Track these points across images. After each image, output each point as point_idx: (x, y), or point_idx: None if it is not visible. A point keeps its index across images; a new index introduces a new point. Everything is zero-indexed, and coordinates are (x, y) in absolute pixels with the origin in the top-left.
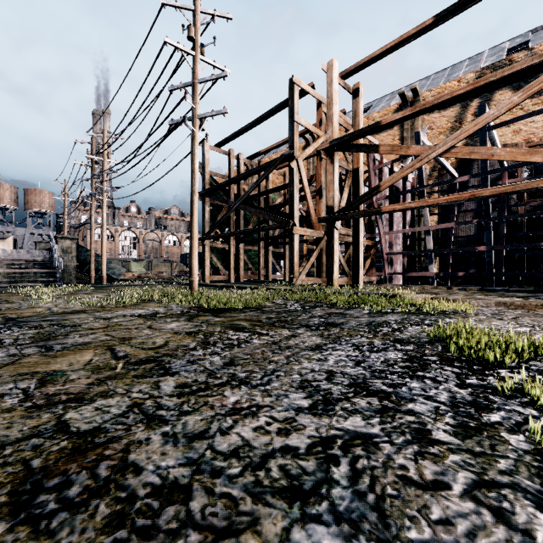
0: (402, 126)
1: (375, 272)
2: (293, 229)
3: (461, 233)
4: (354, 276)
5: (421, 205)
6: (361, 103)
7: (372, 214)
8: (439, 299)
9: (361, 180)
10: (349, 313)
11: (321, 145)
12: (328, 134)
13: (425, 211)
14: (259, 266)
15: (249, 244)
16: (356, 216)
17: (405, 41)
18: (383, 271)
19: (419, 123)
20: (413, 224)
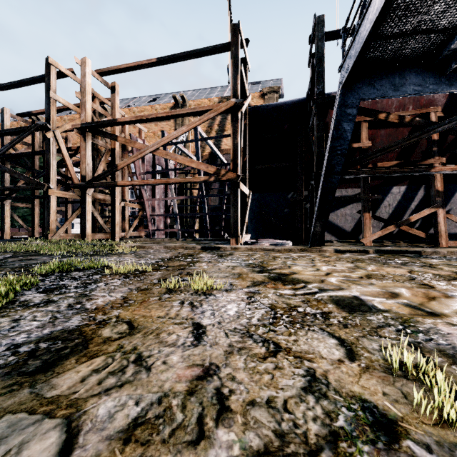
0: (176, 121)
1: (143, 229)
2: (49, 191)
3: (212, 203)
4: (112, 232)
5: (141, 184)
6: (117, 98)
7: (111, 186)
8: (137, 246)
9: (117, 158)
10: (40, 258)
11: (74, 124)
12: (82, 117)
13: (171, 187)
14: (33, 223)
15: (20, 201)
16: (101, 186)
17: (142, 67)
18: (148, 228)
19: (186, 122)
20: (175, 194)
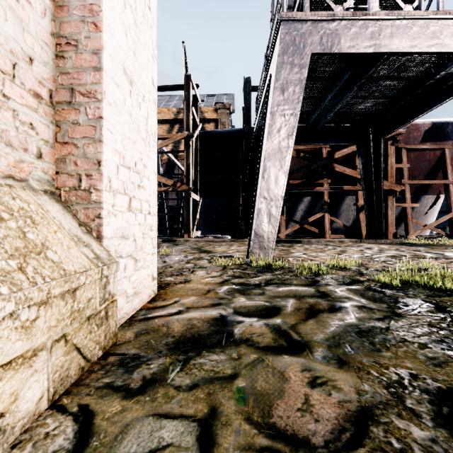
0: None
1: None
2: None
3: (170, 203)
4: None
5: None
6: None
7: None
8: None
9: None
10: None
11: None
12: None
13: None
14: None
15: None
16: None
17: None
18: None
19: None
20: None
